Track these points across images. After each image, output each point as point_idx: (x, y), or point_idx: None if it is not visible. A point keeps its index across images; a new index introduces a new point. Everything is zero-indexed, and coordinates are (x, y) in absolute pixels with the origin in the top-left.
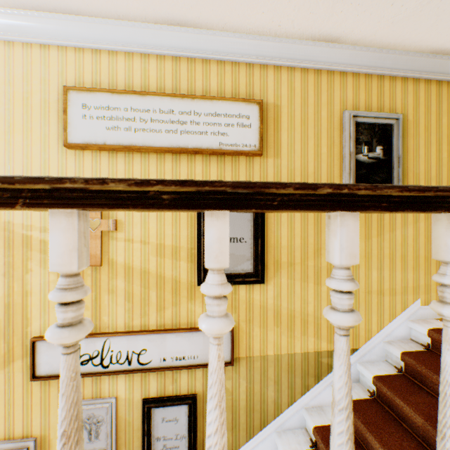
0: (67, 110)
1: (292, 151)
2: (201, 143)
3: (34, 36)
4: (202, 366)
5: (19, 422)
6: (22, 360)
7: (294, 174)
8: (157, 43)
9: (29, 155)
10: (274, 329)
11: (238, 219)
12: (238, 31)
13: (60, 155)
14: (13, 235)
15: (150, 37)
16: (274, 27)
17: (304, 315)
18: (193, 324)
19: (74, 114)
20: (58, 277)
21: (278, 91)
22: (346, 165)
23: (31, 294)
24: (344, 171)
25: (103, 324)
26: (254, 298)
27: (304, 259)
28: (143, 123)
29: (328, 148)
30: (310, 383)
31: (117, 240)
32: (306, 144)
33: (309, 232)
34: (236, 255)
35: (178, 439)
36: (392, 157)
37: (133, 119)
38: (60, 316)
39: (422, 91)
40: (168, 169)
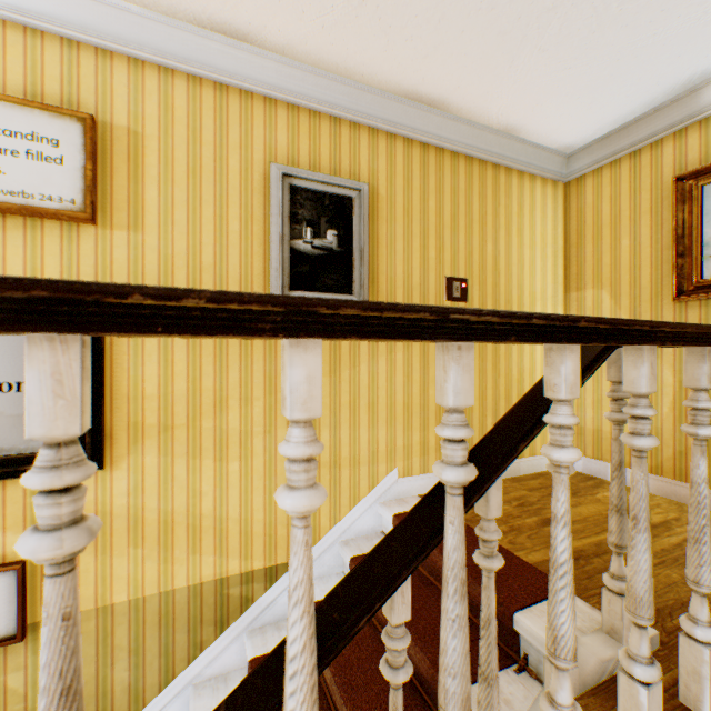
0: None
1: (170, 222)
2: None
3: None
4: None
5: None
6: None
7: (173, 264)
8: None
9: None
10: (130, 552)
11: None
12: None
13: None
14: None
15: None
16: None
17: (194, 518)
18: None
19: None
20: None
21: (138, 105)
22: (275, 256)
23: None
24: (270, 265)
25: None
26: None
27: (196, 418)
28: None
29: (242, 224)
30: (207, 637)
31: None
32: (198, 212)
33: (206, 369)
34: None
35: None
36: (353, 249)
37: None
38: None
39: (400, 155)
40: None
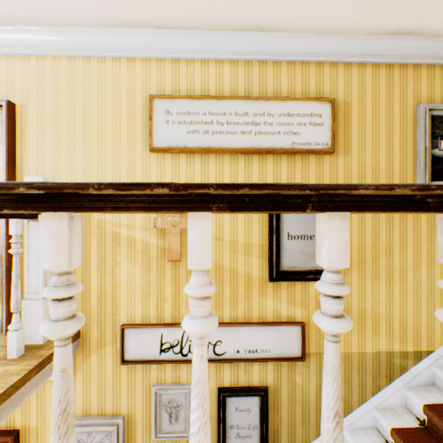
0: (152, 117)
1: (363, 148)
2: (274, 143)
3: (123, 51)
4: (274, 360)
5: (109, 400)
6: (112, 345)
7: (364, 171)
8: (231, 49)
9: (118, 159)
10: None
11: (308, 217)
12: (311, 31)
13: (144, 158)
14: (104, 231)
15: (226, 44)
16: (349, 25)
17: (374, 314)
18: (264, 318)
19: (158, 121)
20: (142, 270)
21: (348, 88)
22: (421, 161)
23: (120, 286)
24: (418, 167)
25: (181, 315)
26: None
27: (375, 257)
28: (220, 126)
29: (400, 144)
30: (381, 383)
31: None
32: (377, 140)
33: (380, 230)
34: (306, 252)
35: (250, 429)
36: None
37: (211, 123)
38: (334, 308)
39: None
40: (240, 169)
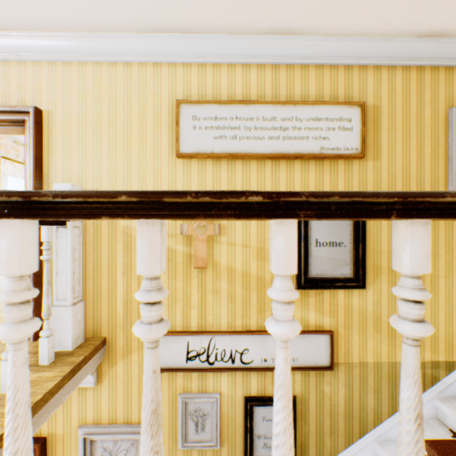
0: (179, 122)
1: (393, 153)
2: (302, 148)
3: (149, 56)
4: (302, 369)
5: (135, 408)
6: (138, 352)
7: (394, 177)
8: (258, 53)
9: (144, 165)
10: (373, 336)
11: (336, 223)
12: (340, 34)
13: (170, 164)
14: (130, 238)
15: (253, 48)
16: (380, 27)
17: None
18: None
19: (185, 126)
20: (168, 277)
21: (377, 91)
22: (453, 166)
23: None
24: (450, 172)
25: (207, 323)
26: (353, 303)
27: None
28: (247, 131)
29: (431, 148)
30: None
31: (220, 244)
32: (407, 145)
33: None
34: (335, 259)
35: None
36: None
37: (238, 128)
38: (415, 313)
39: None
40: (267, 174)
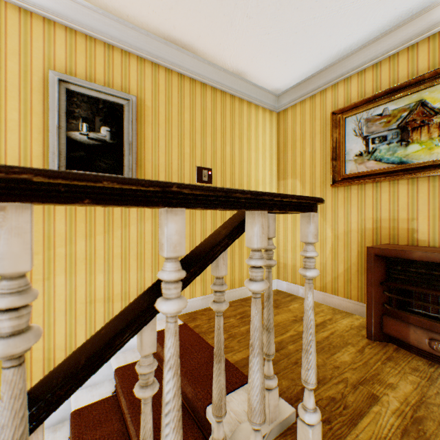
0: None
1: None
2: None
3: None
4: None
5: None
6: None
7: None
8: None
9: None
10: None
11: None
12: None
13: None
14: None
15: None
16: None
17: None
18: None
19: None
20: None
21: None
22: (52, 142)
23: None
24: (49, 149)
25: None
26: None
27: None
28: None
29: (21, 115)
30: None
31: None
32: None
33: None
34: None
35: None
36: (124, 142)
37: None
38: None
39: (163, 79)
40: None
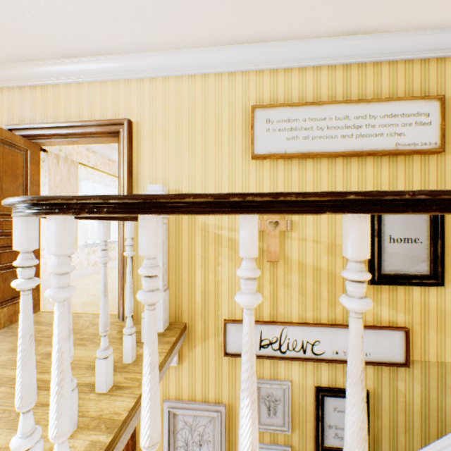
0: (253, 126)
1: None
2: (376, 145)
3: (225, 67)
4: (375, 364)
5: (212, 389)
6: (214, 338)
7: None
8: (330, 55)
9: (220, 167)
10: None
11: (411, 220)
12: (417, 28)
13: (243, 165)
14: (207, 233)
15: (325, 50)
16: None
17: None
18: (363, 322)
19: (259, 129)
20: None
21: None
22: None
23: (221, 284)
24: None
25: (278, 314)
26: (429, 301)
27: None
28: (319, 131)
29: None
30: None
31: (291, 239)
32: None
33: None
34: (410, 256)
35: None
36: None
37: (310, 128)
38: None
39: None
40: (338, 172)
